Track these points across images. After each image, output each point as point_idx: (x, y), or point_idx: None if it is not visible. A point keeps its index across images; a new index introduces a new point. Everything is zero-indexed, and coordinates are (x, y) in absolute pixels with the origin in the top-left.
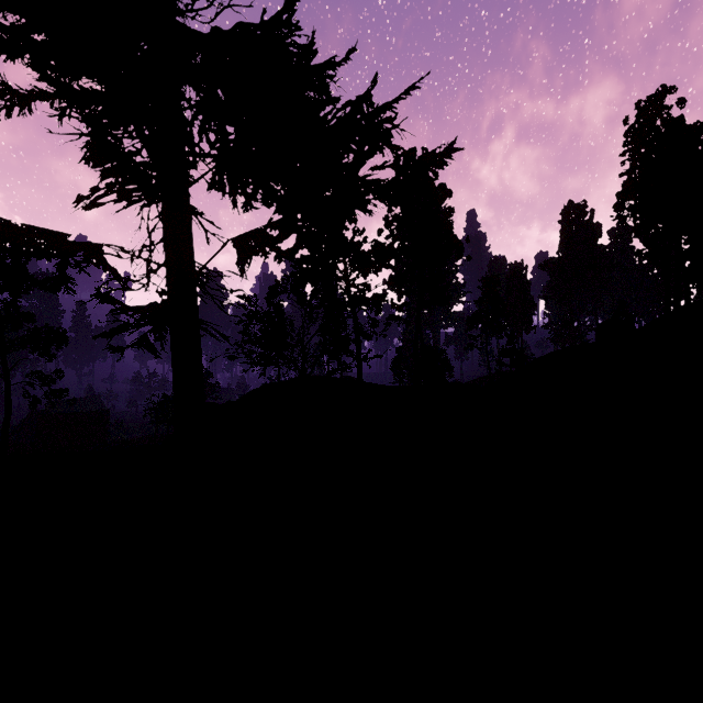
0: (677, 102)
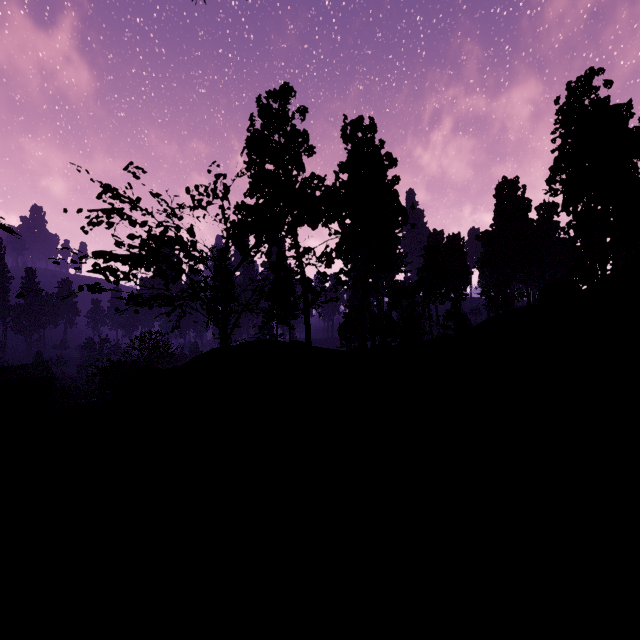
0: (604, 83)
